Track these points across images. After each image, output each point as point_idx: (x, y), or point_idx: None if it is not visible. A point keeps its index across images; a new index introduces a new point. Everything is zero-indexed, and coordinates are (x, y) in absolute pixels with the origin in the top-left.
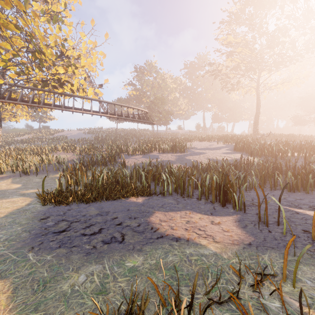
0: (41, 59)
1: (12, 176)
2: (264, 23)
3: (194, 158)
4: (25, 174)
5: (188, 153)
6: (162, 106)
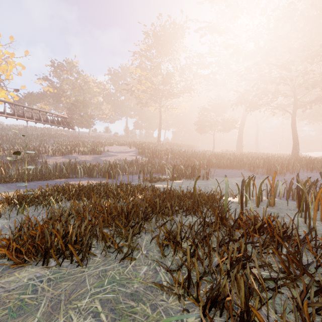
0: None
1: None
2: (159, 67)
3: (107, 159)
4: None
5: (103, 155)
6: (84, 110)
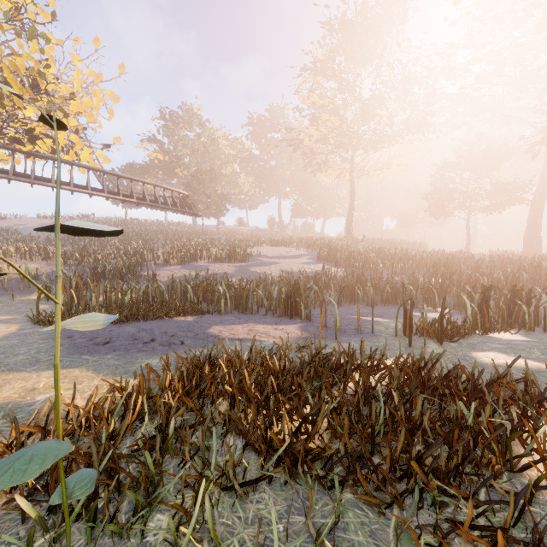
0: None
1: None
2: (357, 86)
3: (262, 270)
4: None
5: (253, 263)
6: (212, 185)
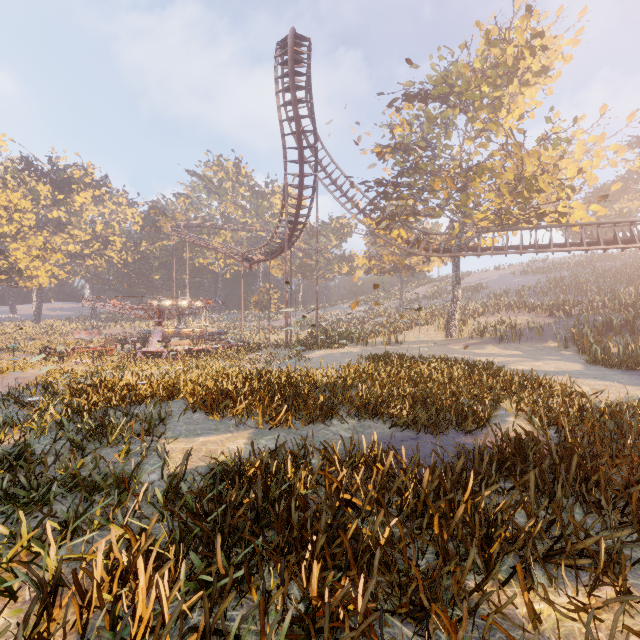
0: (529, 197)
1: (487, 343)
2: None
3: None
4: (502, 342)
5: None
6: None
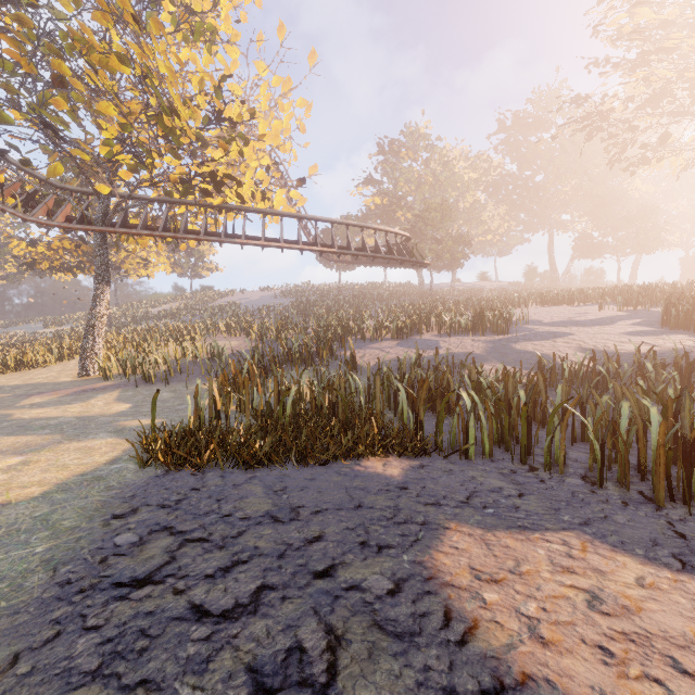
0: (173, 128)
1: (122, 386)
2: None
3: (538, 348)
4: (147, 382)
5: (518, 335)
6: (444, 225)
